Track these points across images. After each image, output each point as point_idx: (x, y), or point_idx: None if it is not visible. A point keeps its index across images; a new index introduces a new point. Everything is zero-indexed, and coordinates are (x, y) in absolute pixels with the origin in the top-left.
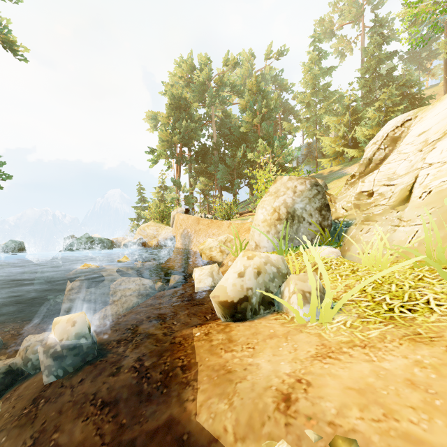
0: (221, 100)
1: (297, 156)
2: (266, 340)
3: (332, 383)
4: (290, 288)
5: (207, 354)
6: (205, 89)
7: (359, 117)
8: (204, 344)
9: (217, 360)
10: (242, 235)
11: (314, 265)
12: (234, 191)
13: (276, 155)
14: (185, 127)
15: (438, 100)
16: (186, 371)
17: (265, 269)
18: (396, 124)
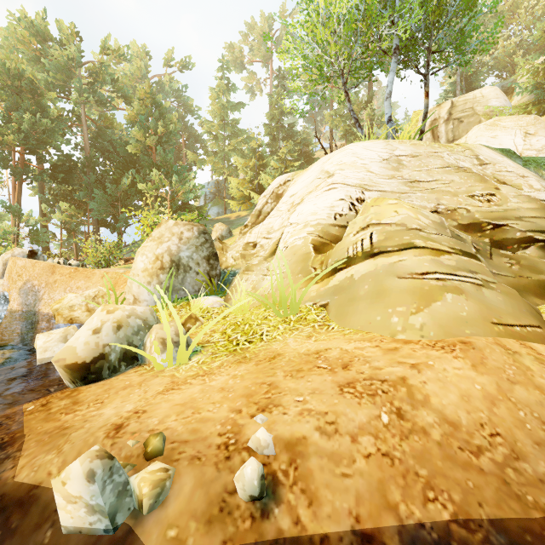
0: (97, 100)
1: (206, 194)
2: (119, 392)
3: (164, 406)
4: (152, 337)
5: (41, 423)
6: (70, 76)
7: (265, 164)
8: (39, 415)
9: (54, 424)
10: (120, 288)
11: (189, 315)
12: (118, 229)
13: (175, 190)
14: (31, 123)
15: (306, 169)
16: (6, 447)
17: (128, 323)
18: (280, 182)
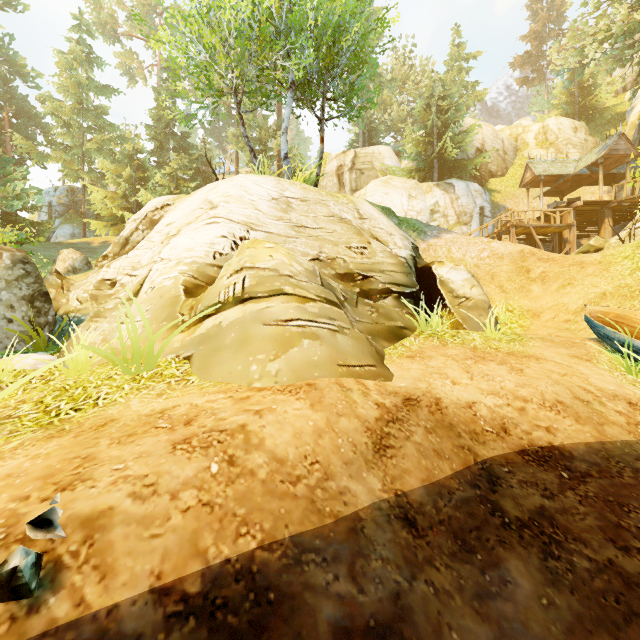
0: None
1: (51, 204)
2: None
3: None
4: None
5: None
6: None
7: (147, 177)
8: None
9: None
10: None
11: None
12: None
13: None
14: None
15: (189, 195)
16: None
17: None
18: (157, 205)
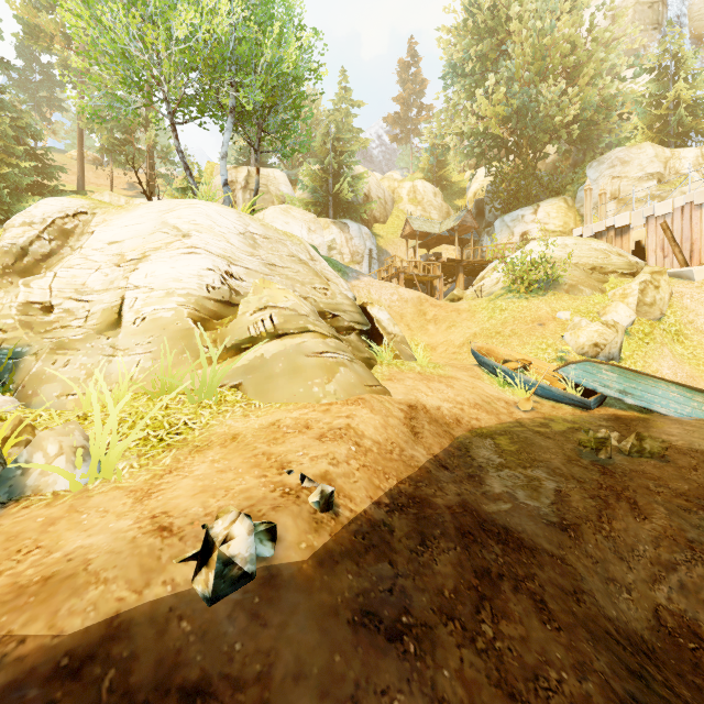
0: None
1: None
2: (48, 530)
3: (181, 501)
4: (50, 450)
5: None
6: None
7: None
8: None
9: None
10: None
11: (21, 421)
12: None
13: None
14: None
15: (123, 208)
16: None
17: None
18: (66, 211)
